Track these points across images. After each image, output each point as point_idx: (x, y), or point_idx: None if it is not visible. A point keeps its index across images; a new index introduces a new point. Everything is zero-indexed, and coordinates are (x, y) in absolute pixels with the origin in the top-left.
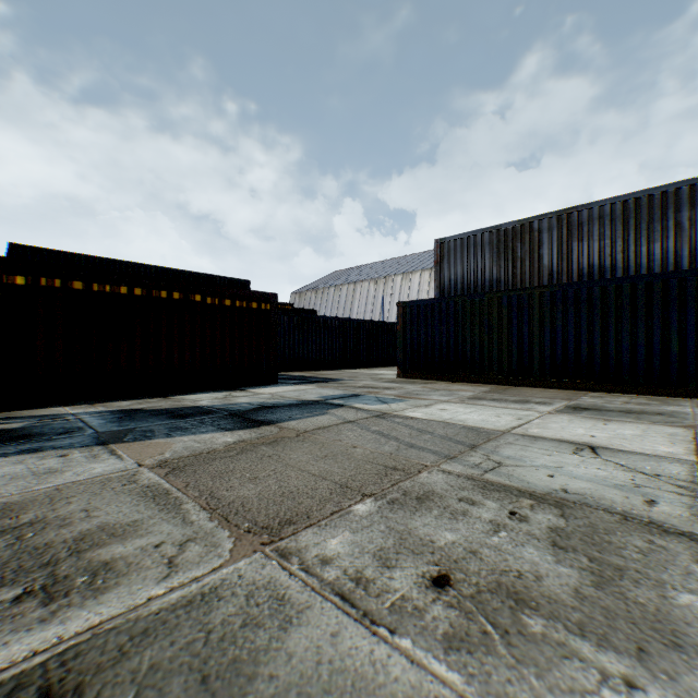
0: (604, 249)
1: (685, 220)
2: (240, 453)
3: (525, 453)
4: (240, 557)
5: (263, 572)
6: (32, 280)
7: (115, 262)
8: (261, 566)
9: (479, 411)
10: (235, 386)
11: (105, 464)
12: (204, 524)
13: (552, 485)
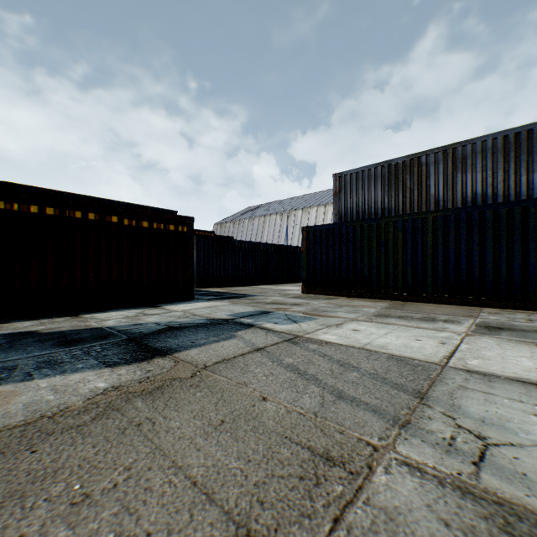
0: (486, 179)
1: None
2: (99, 415)
3: (497, 409)
4: None
5: None
6: None
7: (56, 192)
8: None
9: (394, 332)
10: (152, 303)
11: None
12: None
13: None
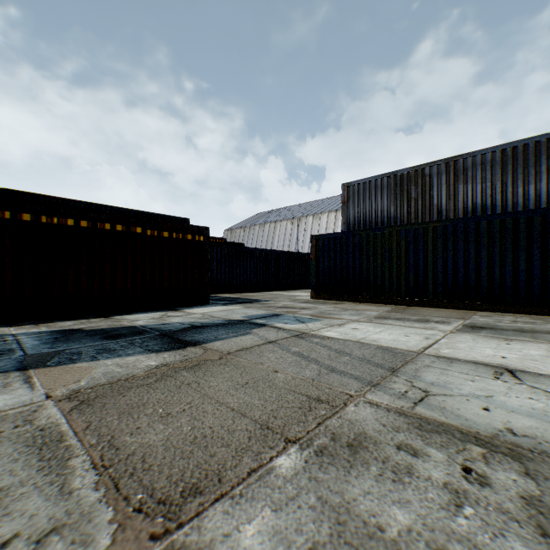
0: (486, 190)
1: None
2: (159, 379)
3: (446, 378)
4: None
5: None
6: None
7: (75, 202)
8: None
9: (388, 330)
10: (172, 307)
11: (11, 395)
12: (86, 494)
13: (493, 423)
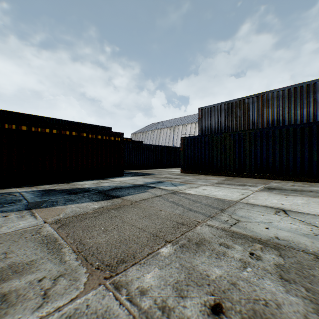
0: (279, 112)
1: (318, 98)
2: (100, 214)
3: (250, 214)
4: (90, 289)
5: (103, 301)
6: (0, 125)
7: (47, 118)
8: (102, 297)
9: (222, 190)
10: (103, 177)
11: (26, 221)
12: (72, 262)
13: (269, 234)
